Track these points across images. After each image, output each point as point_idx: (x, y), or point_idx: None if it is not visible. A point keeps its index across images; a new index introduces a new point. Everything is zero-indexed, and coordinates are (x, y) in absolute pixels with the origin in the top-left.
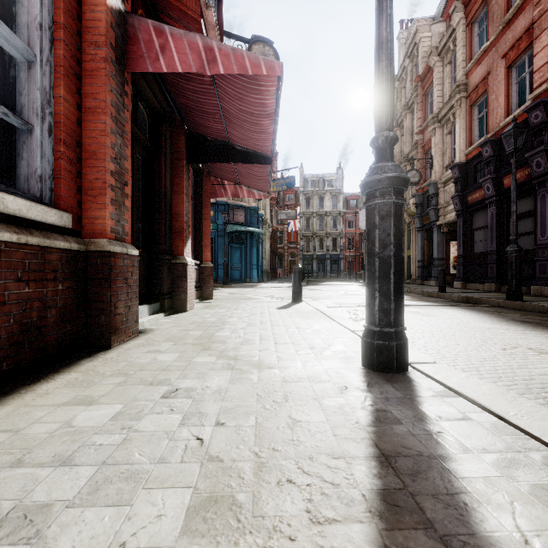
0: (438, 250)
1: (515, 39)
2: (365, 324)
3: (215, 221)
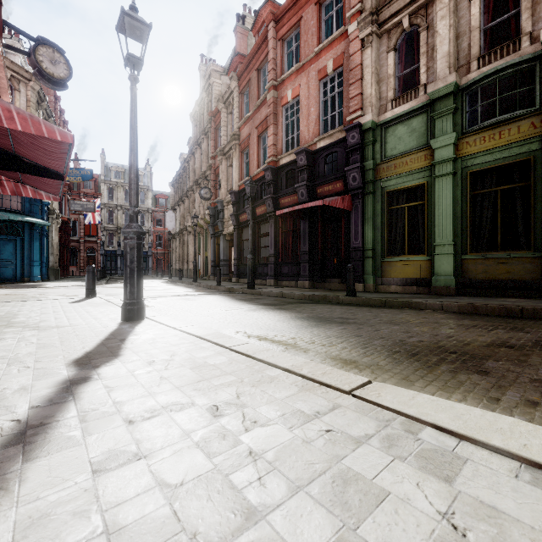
0: (224, 253)
1: (261, 121)
2: (124, 300)
3: None
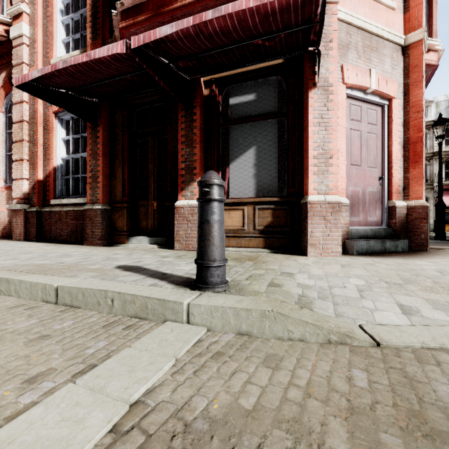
0: None
1: None
2: None
3: None
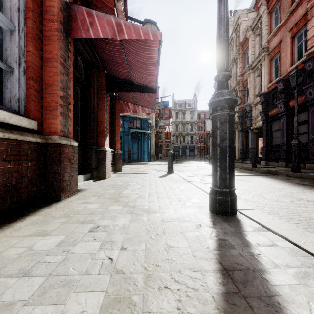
0: (252, 143)
1: (297, 21)
2: (211, 186)
3: (123, 126)
